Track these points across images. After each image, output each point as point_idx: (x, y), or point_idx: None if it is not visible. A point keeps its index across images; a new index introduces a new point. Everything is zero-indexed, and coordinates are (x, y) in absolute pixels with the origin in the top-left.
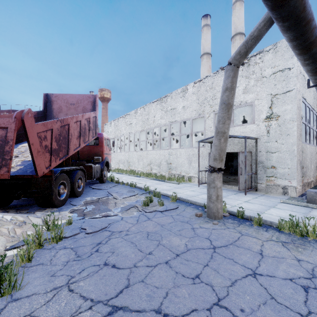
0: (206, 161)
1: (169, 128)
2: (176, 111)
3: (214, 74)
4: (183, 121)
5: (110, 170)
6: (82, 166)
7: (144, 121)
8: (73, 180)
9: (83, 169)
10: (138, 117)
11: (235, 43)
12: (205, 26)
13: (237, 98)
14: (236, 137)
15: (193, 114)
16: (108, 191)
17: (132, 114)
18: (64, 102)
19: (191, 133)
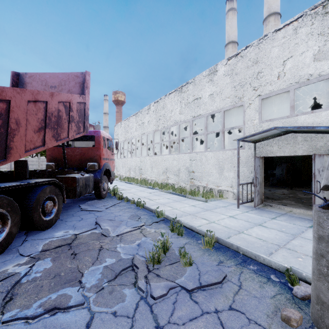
0: (247, 169)
1: (191, 124)
2: (201, 101)
3: (260, 40)
4: (210, 114)
5: (113, 180)
6: (54, 178)
7: (158, 118)
8: (31, 203)
9: (58, 182)
10: (151, 114)
11: (268, 26)
12: (230, 10)
13: (303, 71)
14: (301, 132)
15: (225, 103)
16: (97, 219)
17: (145, 111)
18: (42, 84)
19: (222, 130)
